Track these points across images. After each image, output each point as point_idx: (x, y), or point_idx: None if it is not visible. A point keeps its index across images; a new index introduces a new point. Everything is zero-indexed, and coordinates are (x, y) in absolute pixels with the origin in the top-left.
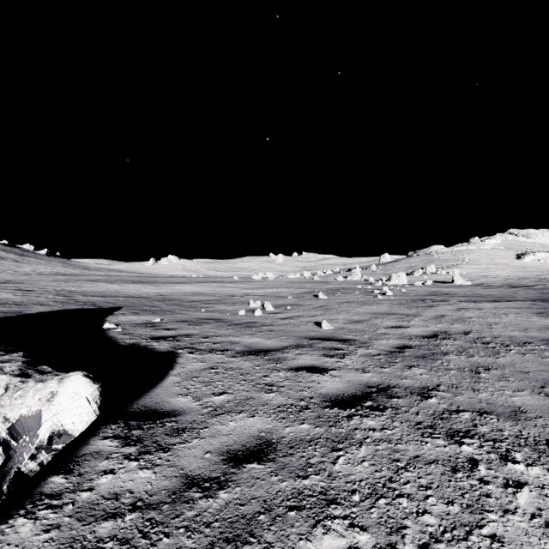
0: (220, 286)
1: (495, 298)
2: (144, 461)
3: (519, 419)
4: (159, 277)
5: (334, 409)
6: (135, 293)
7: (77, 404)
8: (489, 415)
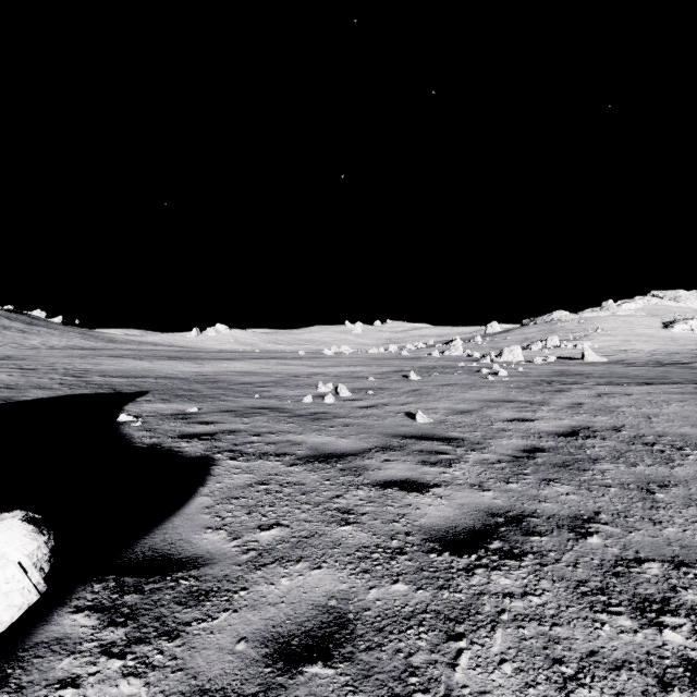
0: (280, 363)
1: (645, 380)
2: (133, 660)
3: None
4: (203, 352)
5: (445, 555)
6: (170, 373)
7: (0, 576)
8: (691, 569)
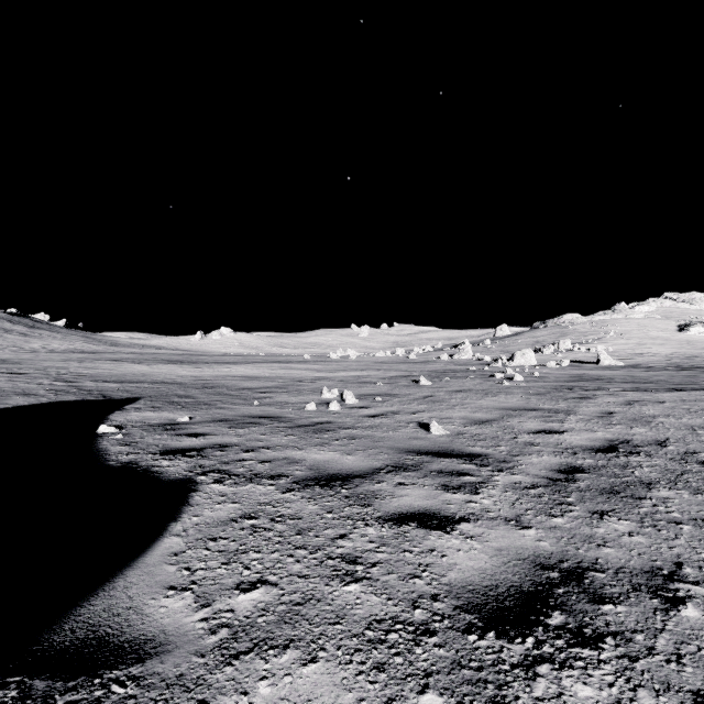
0: (284, 367)
1: (672, 386)
2: None
3: None
4: (206, 355)
5: (489, 637)
6: (167, 378)
7: None
8: None
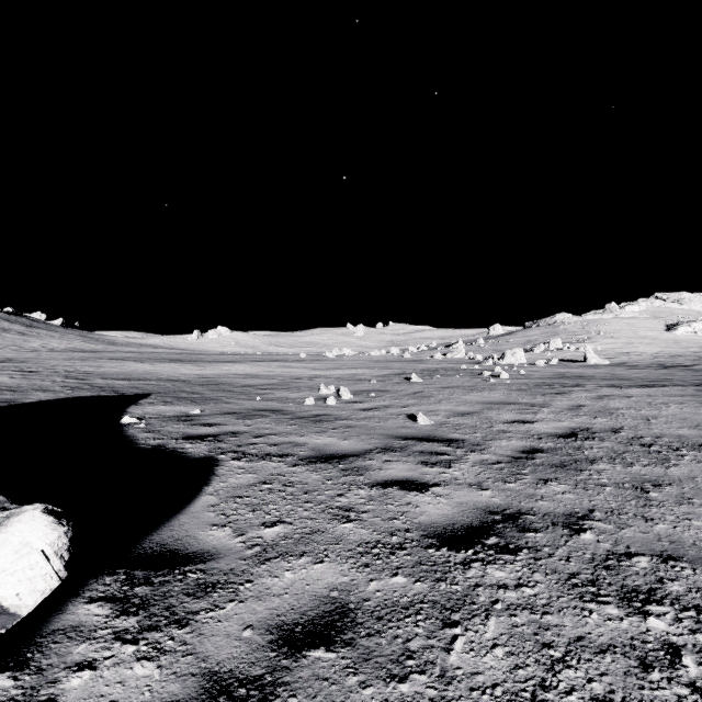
0: (282, 365)
1: (646, 383)
2: (146, 645)
3: None
4: (204, 354)
5: (442, 550)
6: (171, 375)
7: (25, 563)
8: (678, 562)
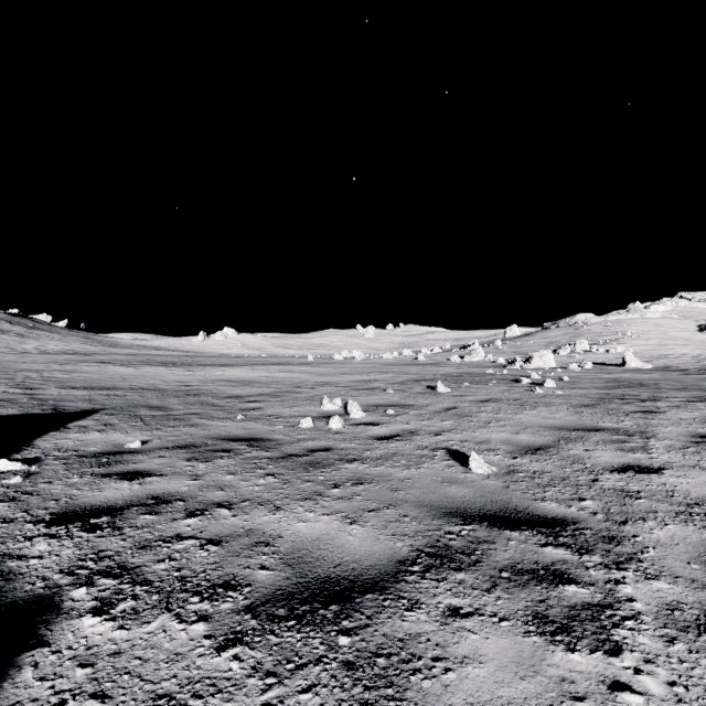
0: (283, 370)
1: None
2: None
3: None
4: (204, 357)
5: None
6: (149, 383)
7: None
8: None
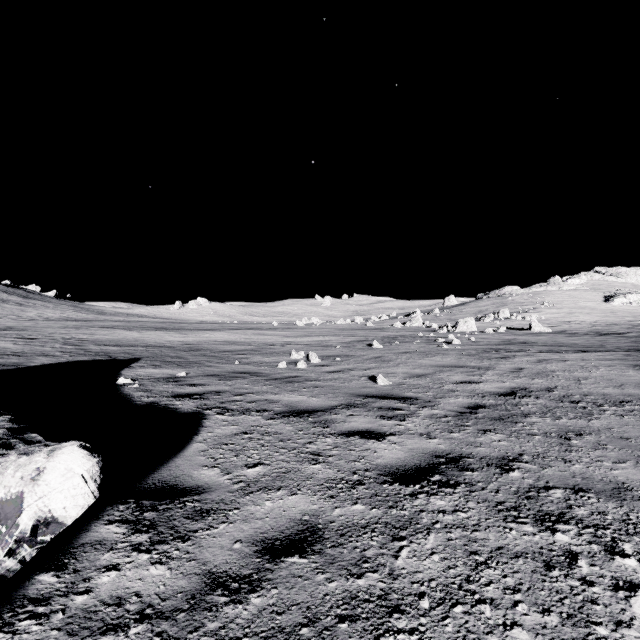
0: (256, 333)
1: (581, 348)
2: (157, 554)
3: (624, 498)
4: (185, 323)
5: (395, 485)
6: (158, 342)
7: (70, 484)
8: (586, 493)
